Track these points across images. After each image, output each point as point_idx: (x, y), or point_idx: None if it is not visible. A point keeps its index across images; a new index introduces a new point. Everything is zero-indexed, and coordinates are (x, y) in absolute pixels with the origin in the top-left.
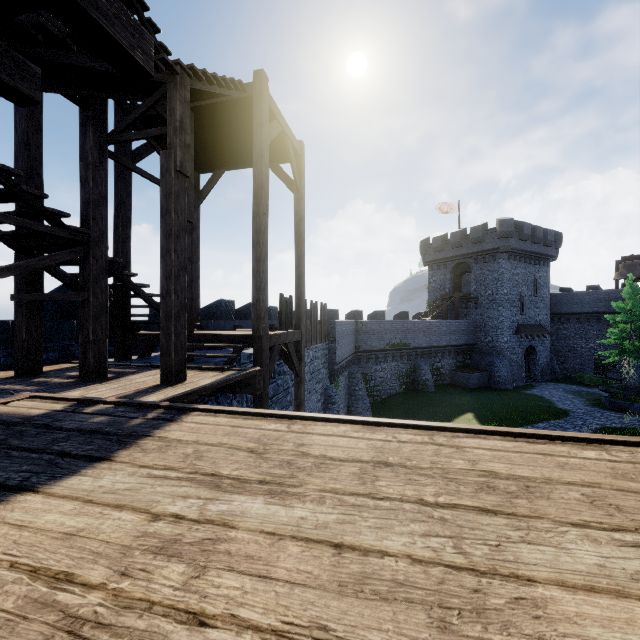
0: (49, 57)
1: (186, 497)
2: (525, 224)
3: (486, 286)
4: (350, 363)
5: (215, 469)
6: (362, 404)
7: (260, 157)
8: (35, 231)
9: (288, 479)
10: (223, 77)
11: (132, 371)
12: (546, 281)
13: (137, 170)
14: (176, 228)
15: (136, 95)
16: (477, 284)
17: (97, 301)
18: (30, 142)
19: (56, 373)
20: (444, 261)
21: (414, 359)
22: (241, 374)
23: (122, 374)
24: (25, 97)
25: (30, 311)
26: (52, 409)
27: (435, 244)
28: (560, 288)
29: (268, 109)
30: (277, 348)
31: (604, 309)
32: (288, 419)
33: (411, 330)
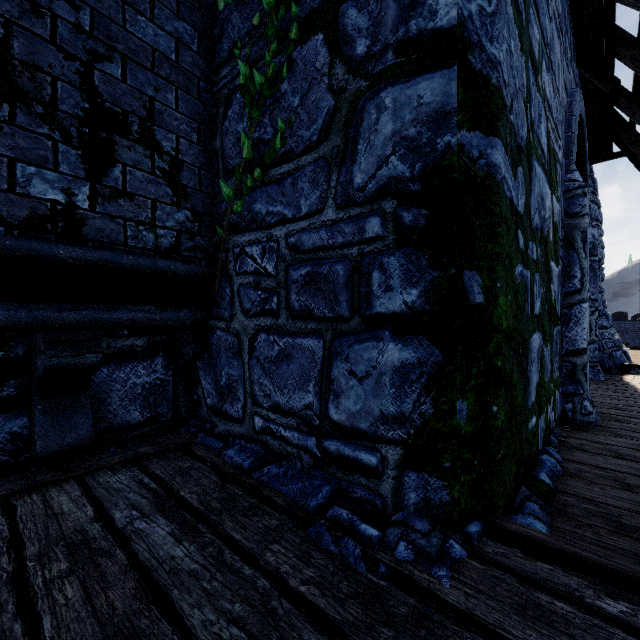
0: None
1: None
2: None
3: None
4: None
5: None
6: None
7: None
8: None
9: None
10: None
11: None
12: None
13: None
14: None
15: None
16: None
17: None
18: None
19: None
20: None
21: None
22: None
23: None
24: None
25: None
26: None
27: None
28: None
29: None
30: None
31: None
32: None
33: (629, 330)
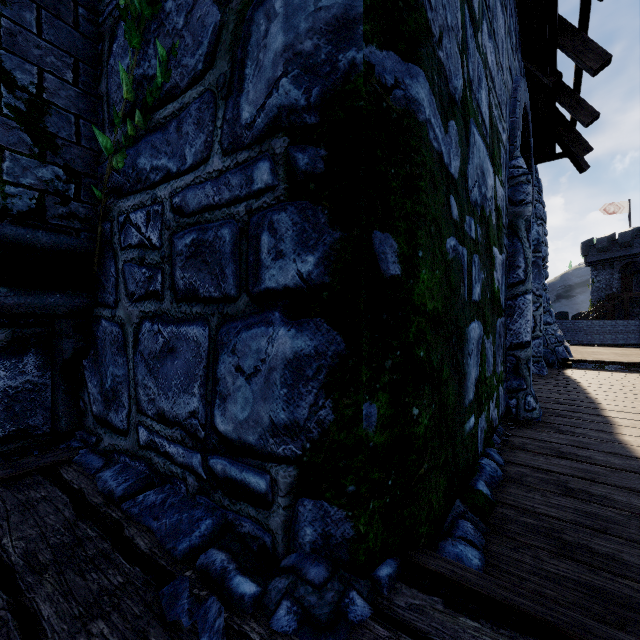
0: None
1: None
2: None
3: None
4: None
5: None
6: None
7: None
8: None
9: None
10: None
11: None
12: None
13: None
14: None
15: None
16: None
17: None
18: None
19: None
20: (610, 261)
21: None
22: None
23: None
24: None
25: None
26: None
27: (599, 245)
28: None
29: None
30: None
31: None
32: None
33: (570, 329)
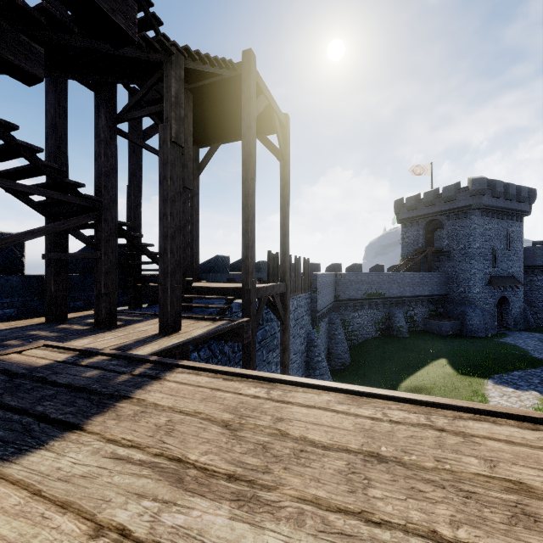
0: (54, 40)
1: (141, 496)
2: (498, 182)
3: (458, 241)
4: (330, 310)
5: (183, 450)
6: (341, 347)
7: (248, 128)
8: (58, 200)
9: (261, 474)
10: (215, 57)
11: (139, 319)
12: (519, 235)
13: (143, 145)
14: (172, 193)
15: (141, 79)
16: (449, 239)
17: (108, 259)
18: (57, 126)
19: (78, 320)
20: (417, 218)
21: (389, 307)
22: (230, 325)
23: (129, 322)
24: (30, 75)
25: (57, 268)
26: (56, 359)
27: (408, 203)
28: (533, 242)
29: (256, 84)
30: (264, 299)
31: None
32: (268, 382)
33: (386, 281)
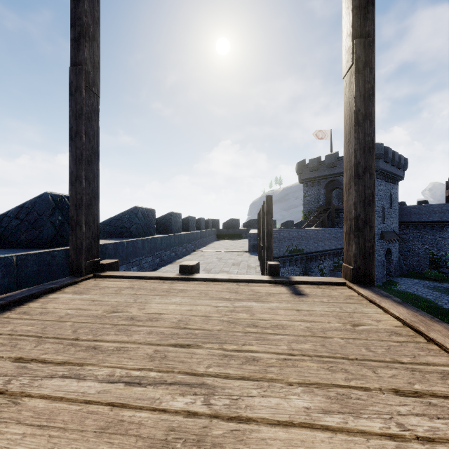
0: None
1: None
2: (389, 149)
3: None
4: None
5: None
6: None
7: None
8: None
9: None
10: None
11: None
12: (396, 196)
13: None
14: None
15: None
16: None
17: None
18: None
19: None
20: (318, 179)
21: (305, 262)
22: None
23: None
24: None
25: None
26: None
27: (311, 165)
28: None
29: None
30: None
31: (438, 219)
32: None
33: (304, 237)
